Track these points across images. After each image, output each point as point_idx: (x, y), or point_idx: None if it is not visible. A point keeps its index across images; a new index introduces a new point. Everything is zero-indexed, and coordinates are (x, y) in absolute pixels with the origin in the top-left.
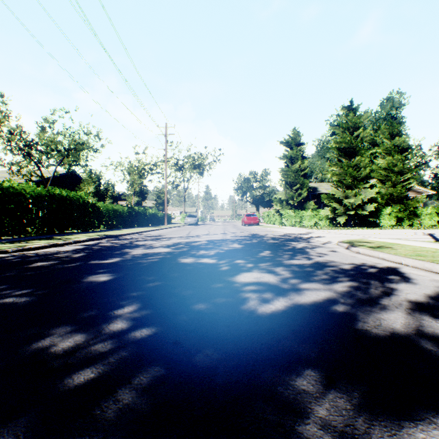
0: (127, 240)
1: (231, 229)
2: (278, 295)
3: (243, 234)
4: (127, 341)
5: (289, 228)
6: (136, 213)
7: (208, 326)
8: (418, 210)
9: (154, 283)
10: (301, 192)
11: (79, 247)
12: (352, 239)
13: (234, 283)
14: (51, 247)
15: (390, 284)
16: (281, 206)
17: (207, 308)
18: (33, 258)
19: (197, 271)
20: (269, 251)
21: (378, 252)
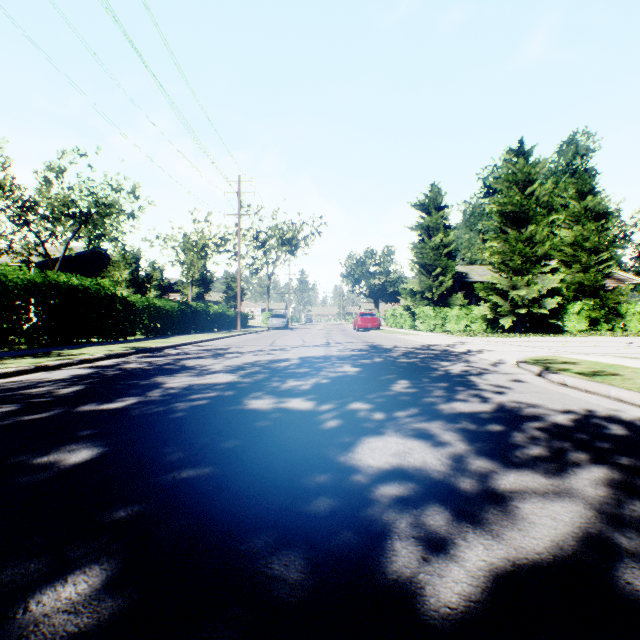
0: (170, 357)
1: (338, 336)
2: (461, 520)
3: (358, 346)
4: None
5: (427, 335)
6: (194, 312)
7: None
8: (622, 307)
9: (179, 473)
10: (443, 280)
11: (82, 373)
12: (540, 357)
13: (353, 472)
14: (35, 373)
15: None
16: (413, 300)
17: (288, 580)
18: None
19: (277, 433)
20: (407, 381)
21: (607, 386)
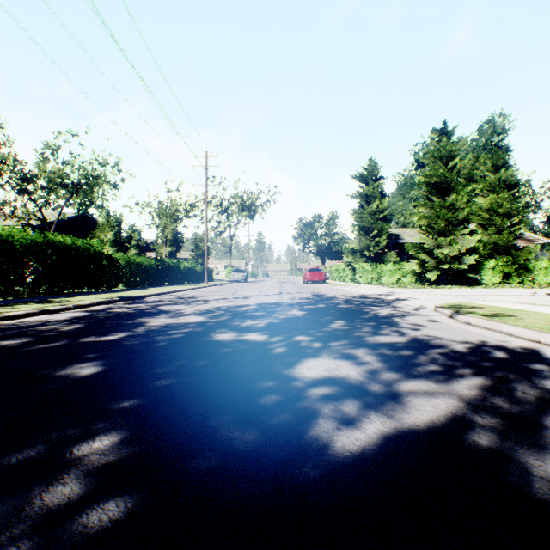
0: (150, 304)
1: (289, 288)
2: (368, 408)
3: (306, 296)
4: (62, 544)
5: (365, 287)
6: (167, 267)
7: (242, 493)
8: (530, 263)
9: (165, 381)
10: (379, 240)
11: (79, 315)
12: (454, 303)
13: (294, 380)
14: (40, 315)
15: (543, 381)
16: (354, 258)
17: (244, 439)
18: (2, 332)
19: (237, 356)
20: (343, 321)
21: (501, 324)
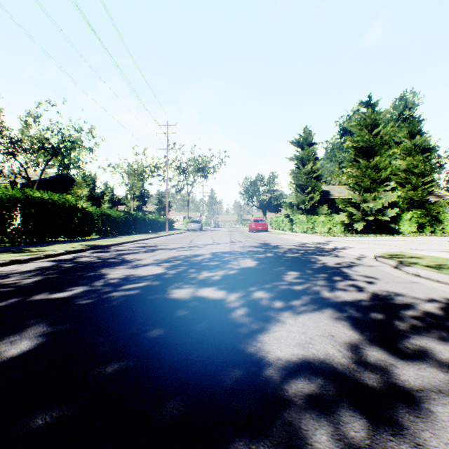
0: (115, 252)
1: (238, 236)
2: (382, 431)
3: (254, 244)
4: None
5: (302, 236)
6: (134, 219)
7: None
8: (441, 215)
9: (104, 368)
10: (313, 196)
11: (46, 265)
12: (391, 252)
13: (265, 367)
14: (10, 265)
15: None
16: (291, 210)
17: None
18: None
19: (194, 322)
20: (295, 272)
21: None
